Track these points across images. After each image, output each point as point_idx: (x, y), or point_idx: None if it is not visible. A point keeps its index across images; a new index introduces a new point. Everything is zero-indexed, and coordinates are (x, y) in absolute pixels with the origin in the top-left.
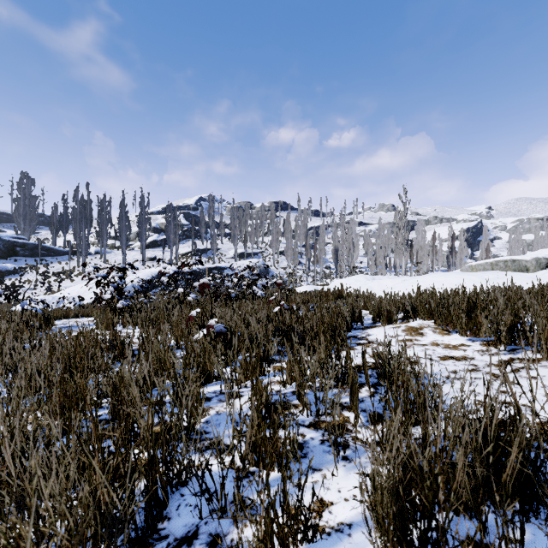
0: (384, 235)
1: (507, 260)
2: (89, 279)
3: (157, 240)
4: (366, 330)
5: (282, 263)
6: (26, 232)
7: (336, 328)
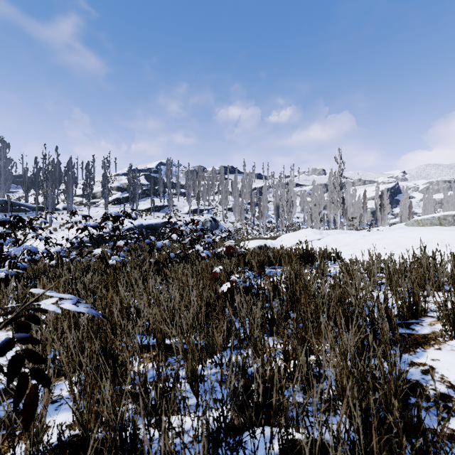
0: (318, 194)
1: None
2: None
3: (120, 197)
4: (422, 358)
5: (231, 218)
6: (2, 190)
7: (418, 414)
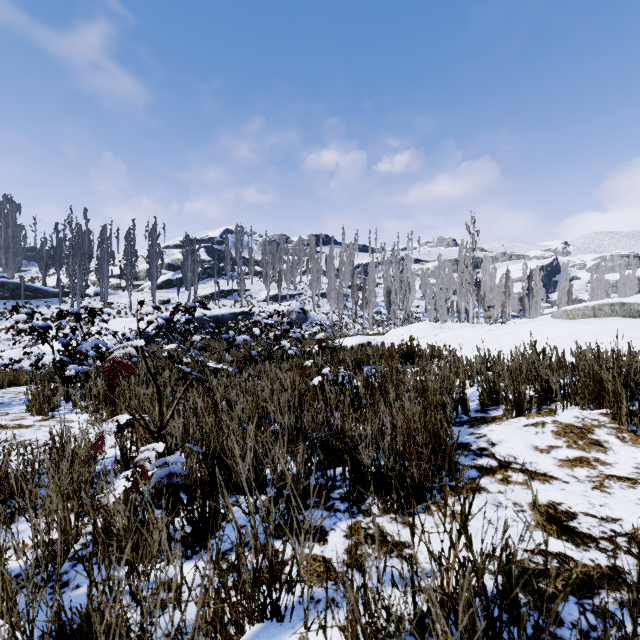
0: (445, 274)
1: (614, 304)
2: (18, 332)
3: (173, 279)
4: (481, 430)
5: (324, 307)
6: (10, 269)
7: (440, 440)
